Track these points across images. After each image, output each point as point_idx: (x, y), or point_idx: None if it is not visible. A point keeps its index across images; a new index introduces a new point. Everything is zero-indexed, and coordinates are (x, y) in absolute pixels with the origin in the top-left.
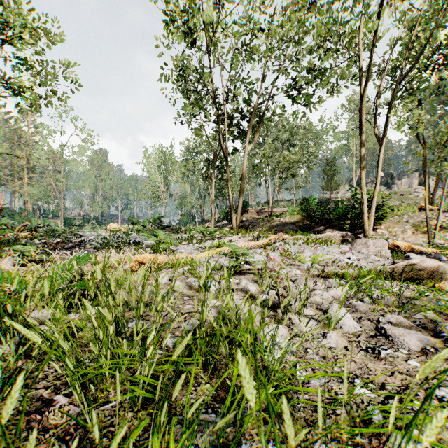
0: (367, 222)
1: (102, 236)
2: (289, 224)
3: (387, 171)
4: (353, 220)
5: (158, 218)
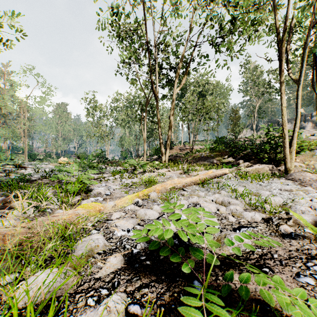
0: (289, 155)
1: (45, 168)
2: (210, 158)
3: (275, 119)
4: (272, 154)
5: (100, 153)
